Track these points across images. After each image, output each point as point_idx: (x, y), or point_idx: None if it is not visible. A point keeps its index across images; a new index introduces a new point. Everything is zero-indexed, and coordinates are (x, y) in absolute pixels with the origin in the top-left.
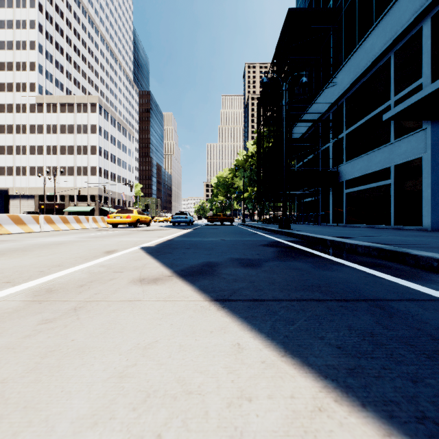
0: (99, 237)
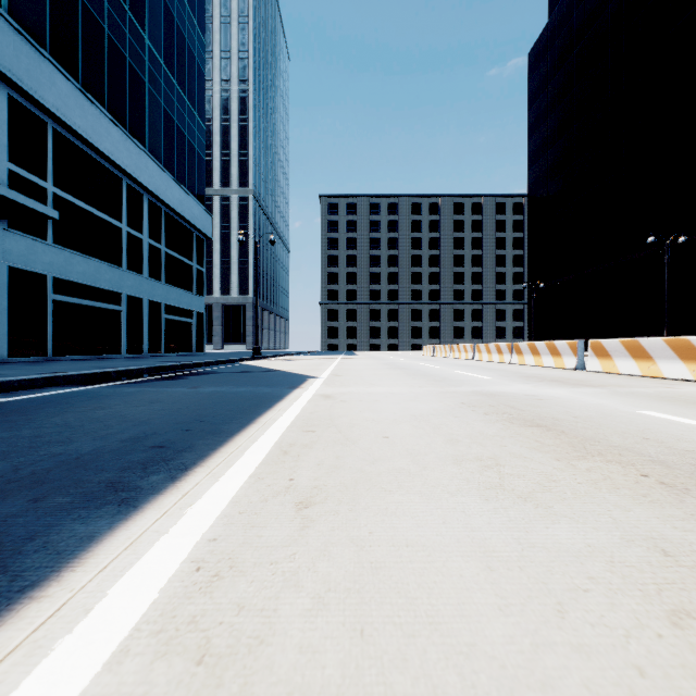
0: (476, 393)
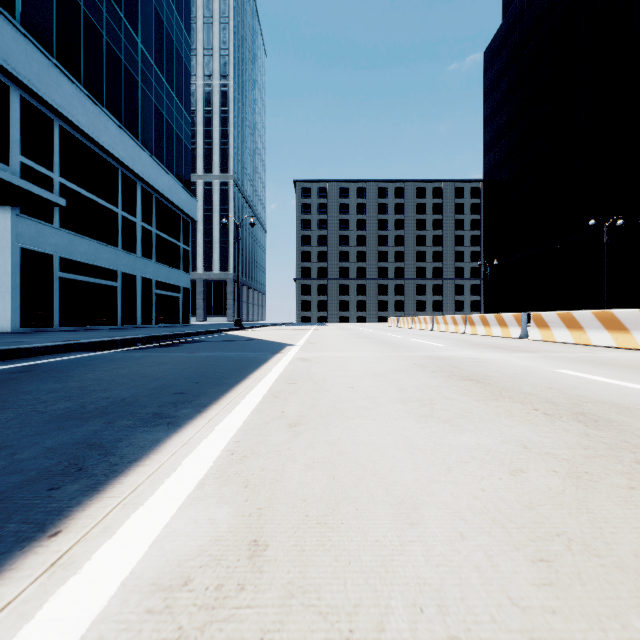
0: (428, 357)
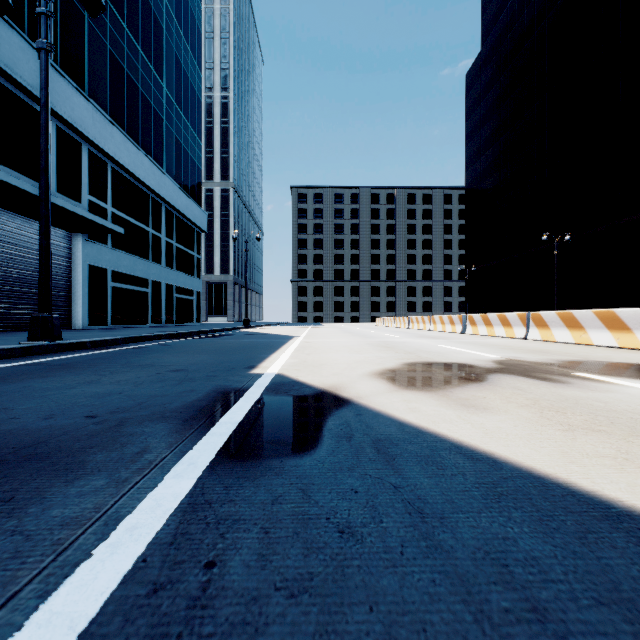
0: (379, 341)
